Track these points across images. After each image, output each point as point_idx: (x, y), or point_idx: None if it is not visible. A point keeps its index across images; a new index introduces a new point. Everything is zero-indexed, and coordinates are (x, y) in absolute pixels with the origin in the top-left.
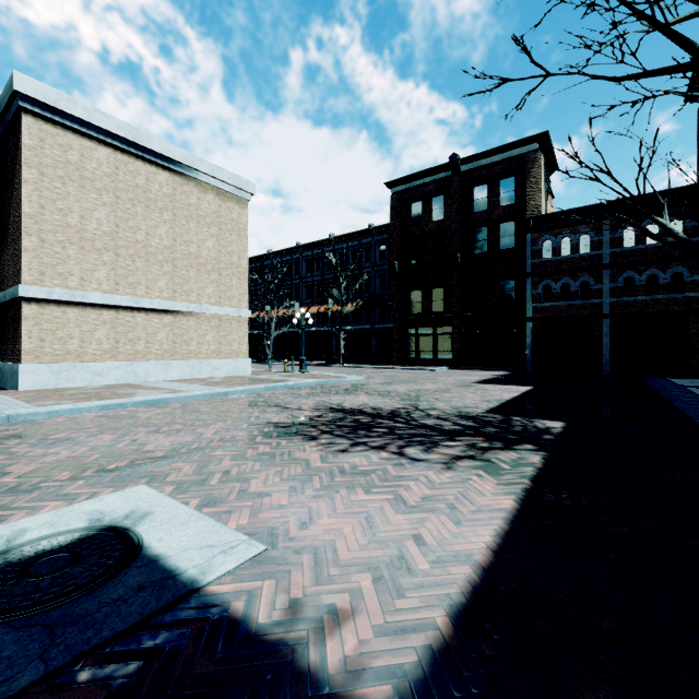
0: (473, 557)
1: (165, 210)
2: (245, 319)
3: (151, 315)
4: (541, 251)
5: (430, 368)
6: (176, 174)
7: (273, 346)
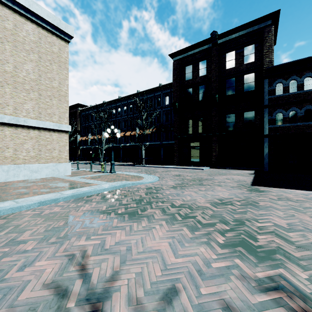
0: None
1: None
2: (65, 132)
3: None
4: (275, 90)
5: (200, 168)
6: None
7: (106, 154)
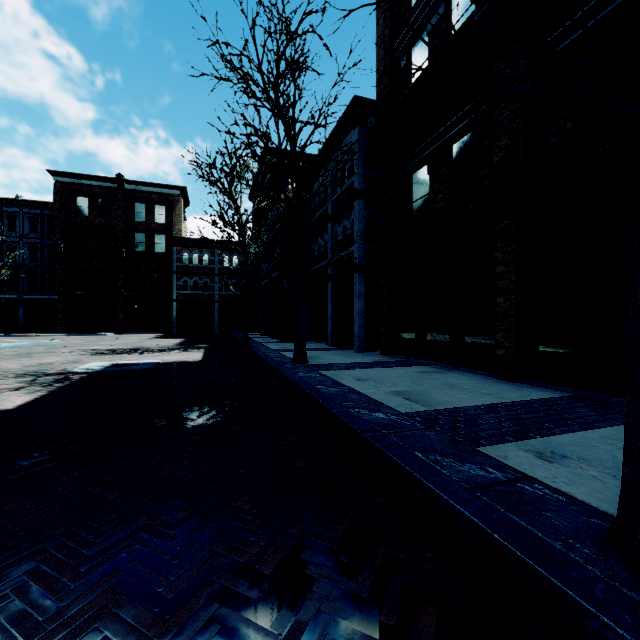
0: (200, 356)
1: None
2: None
3: None
4: (182, 259)
5: (102, 334)
6: None
7: None
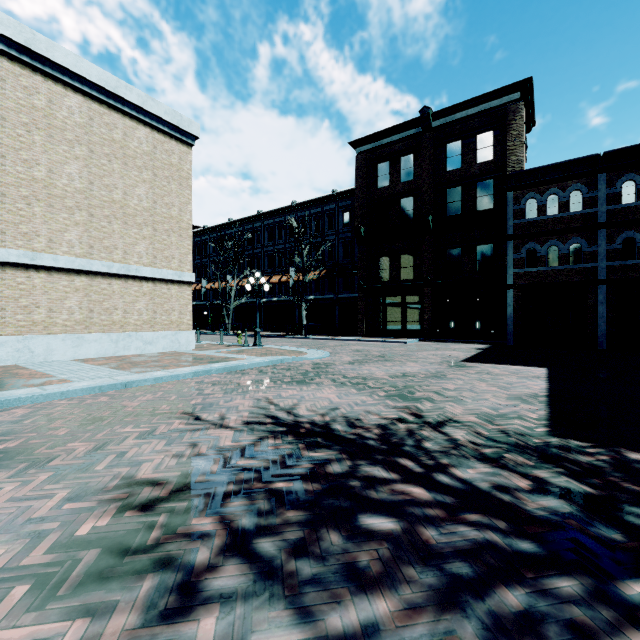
0: None
1: (77, 143)
2: (187, 284)
3: (55, 275)
4: (524, 211)
5: (400, 340)
6: (93, 99)
7: (235, 317)
